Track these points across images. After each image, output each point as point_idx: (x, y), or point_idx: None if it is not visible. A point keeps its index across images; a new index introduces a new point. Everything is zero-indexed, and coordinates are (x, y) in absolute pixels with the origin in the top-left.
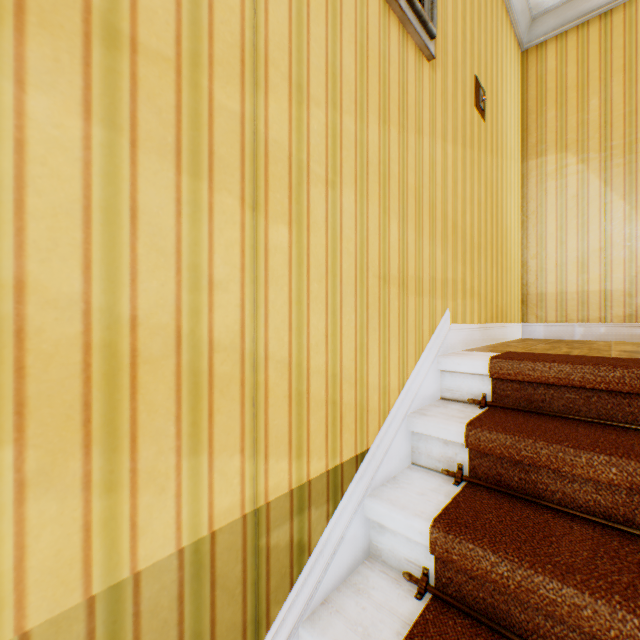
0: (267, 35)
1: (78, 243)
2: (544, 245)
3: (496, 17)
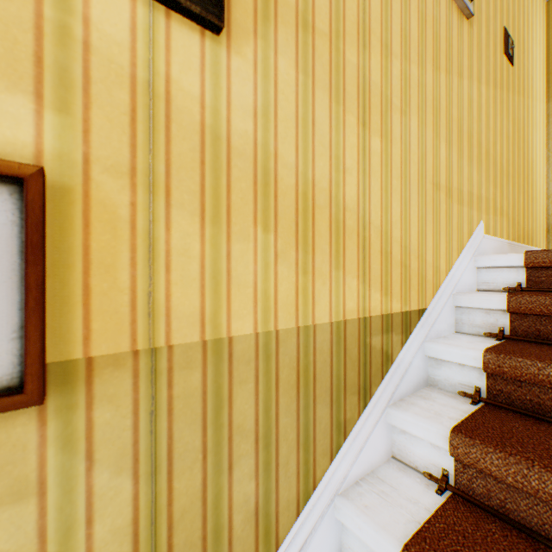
0: (369, 14)
1: (293, 136)
2: None
3: None
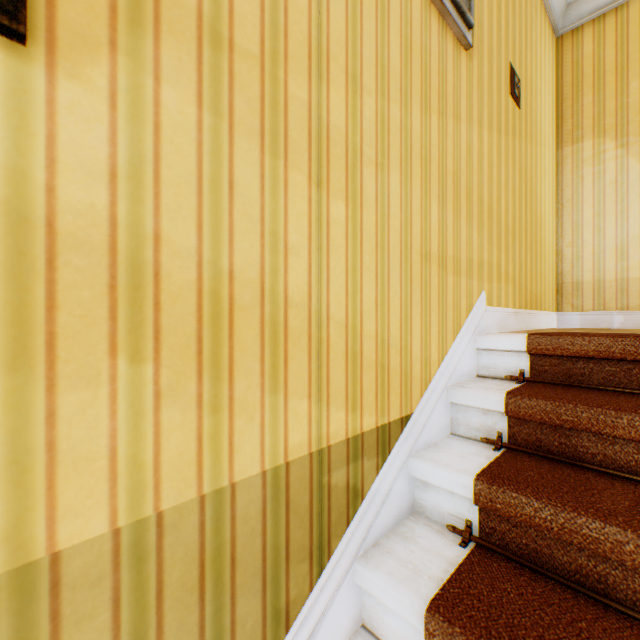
0: (328, 33)
1: (194, 207)
2: (580, 233)
3: (530, 4)
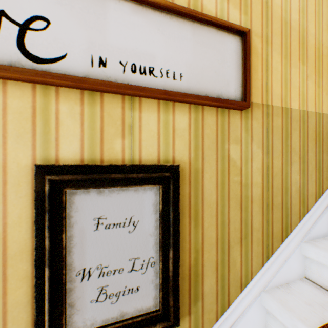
0: None
1: (313, 21)
2: None
3: None
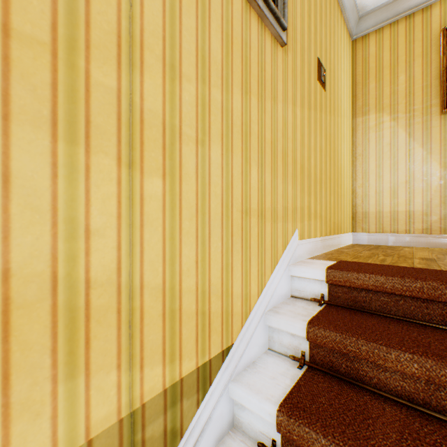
0: (142, 24)
1: None
2: (367, 178)
3: (333, 15)
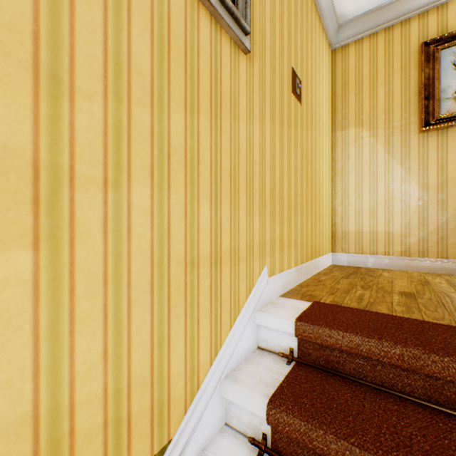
0: None
1: None
2: (347, 196)
3: (311, 22)
